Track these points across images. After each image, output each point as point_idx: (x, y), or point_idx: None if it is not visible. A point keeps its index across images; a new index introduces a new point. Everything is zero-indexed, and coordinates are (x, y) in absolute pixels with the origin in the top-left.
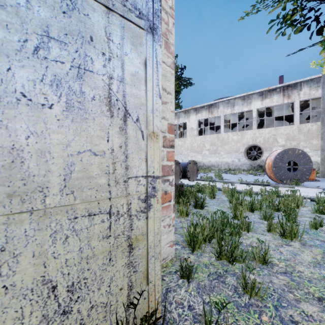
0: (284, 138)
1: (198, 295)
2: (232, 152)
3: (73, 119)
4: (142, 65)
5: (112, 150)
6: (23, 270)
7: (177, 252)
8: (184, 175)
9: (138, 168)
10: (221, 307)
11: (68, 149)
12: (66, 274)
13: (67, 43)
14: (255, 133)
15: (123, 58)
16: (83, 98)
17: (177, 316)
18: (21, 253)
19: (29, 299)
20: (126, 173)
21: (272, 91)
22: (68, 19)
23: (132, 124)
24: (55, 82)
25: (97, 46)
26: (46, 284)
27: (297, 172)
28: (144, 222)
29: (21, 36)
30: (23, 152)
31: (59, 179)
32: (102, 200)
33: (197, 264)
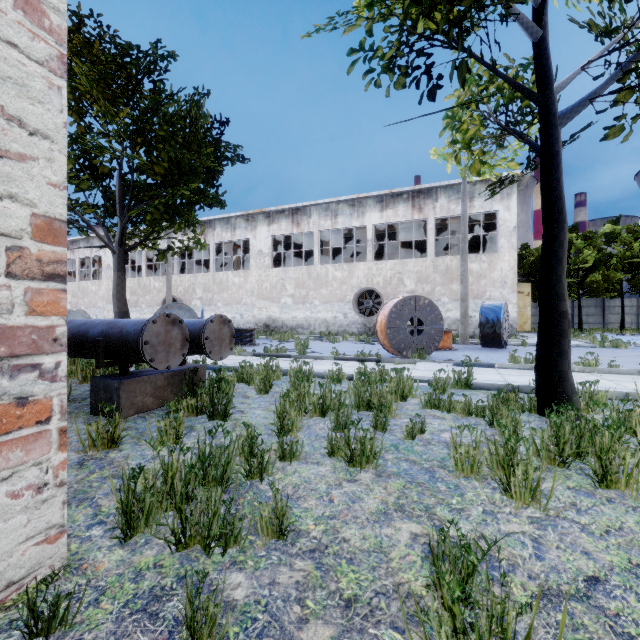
0: (413, 279)
1: None
2: (334, 300)
3: None
4: None
5: None
6: None
7: (83, 549)
8: (199, 348)
9: None
10: None
11: None
12: None
13: None
14: (370, 268)
15: None
16: None
17: None
18: None
19: None
20: None
21: (397, 196)
22: None
23: None
24: None
25: None
26: None
27: (422, 337)
28: None
29: None
30: None
31: None
32: None
33: (117, 575)
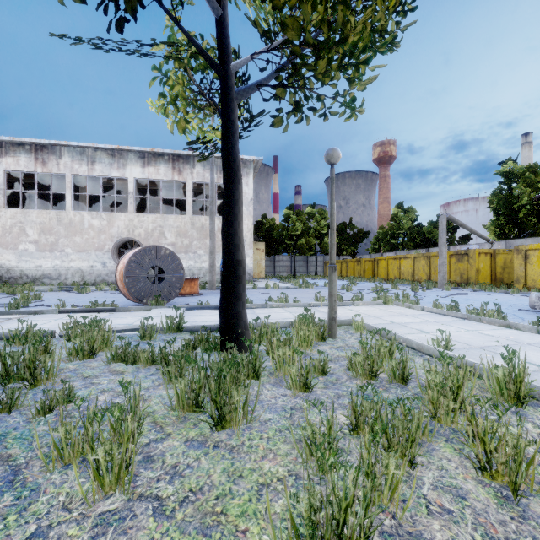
0: (174, 233)
1: None
2: (91, 249)
3: None
4: None
5: None
6: None
7: None
8: None
9: None
10: None
11: None
12: None
13: None
14: (132, 220)
15: None
16: None
17: None
18: None
19: None
20: None
21: (158, 156)
22: None
23: None
24: None
25: None
26: None
27: (164, 285)
28: None
29: None
30: None
31: None
32: None
33: None
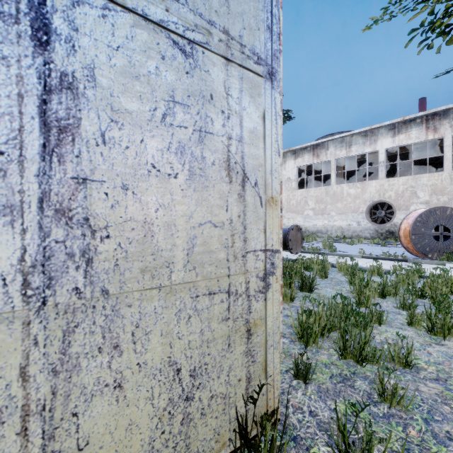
0: (427, 191)
1: (320, 399)
2: (348, 211)
3: (195, 188)
4: (260, 119)
5: (231, 220)
6: (153, 349)
7: (285, 347)
8: (283, 246)
9: (257, 240)
10: (352, 416)
11: (191, 220)
12: (189, 358)
13: (190, 106)
14: (382, 185)
15: (241, 114)
16: (204, 164)
17: (297, 421)
18: (151, 331)
19: (158, 380)
20: (244, 246)
21: (409, 122)
22: (190, 79)
23: (251, 189)
24: (179, 149)
25: (216, 104)
26: (172, 366)
27: (449, 242)
28: (262, 304)
29: (151, 105)
30: (153, 226)
31: (183, 254)
32: (222, 277)
33: (314, 363)
